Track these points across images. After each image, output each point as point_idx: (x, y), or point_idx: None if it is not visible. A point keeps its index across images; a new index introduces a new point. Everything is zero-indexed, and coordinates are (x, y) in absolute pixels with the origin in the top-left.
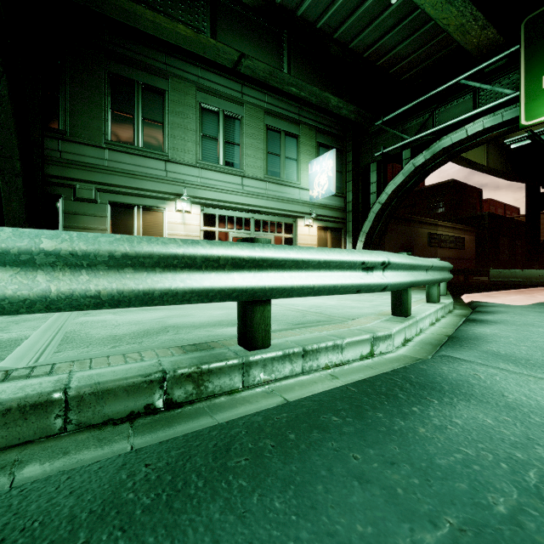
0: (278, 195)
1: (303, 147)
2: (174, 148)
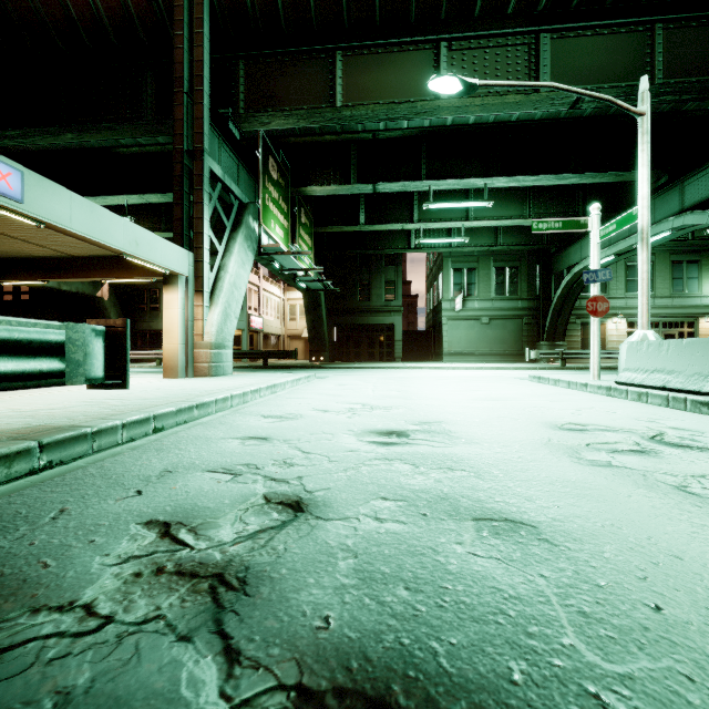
0: (681, 304)
1: (704, 267)
2: (611, 290)
